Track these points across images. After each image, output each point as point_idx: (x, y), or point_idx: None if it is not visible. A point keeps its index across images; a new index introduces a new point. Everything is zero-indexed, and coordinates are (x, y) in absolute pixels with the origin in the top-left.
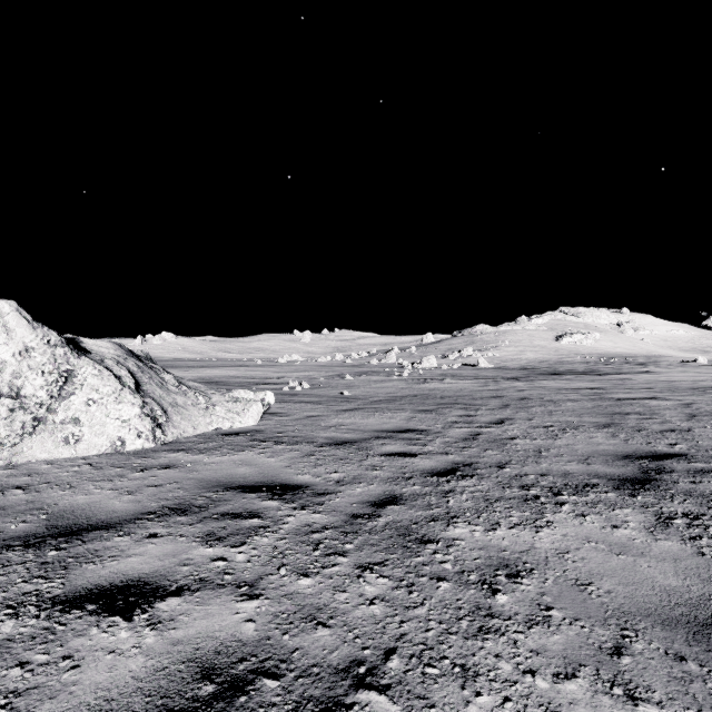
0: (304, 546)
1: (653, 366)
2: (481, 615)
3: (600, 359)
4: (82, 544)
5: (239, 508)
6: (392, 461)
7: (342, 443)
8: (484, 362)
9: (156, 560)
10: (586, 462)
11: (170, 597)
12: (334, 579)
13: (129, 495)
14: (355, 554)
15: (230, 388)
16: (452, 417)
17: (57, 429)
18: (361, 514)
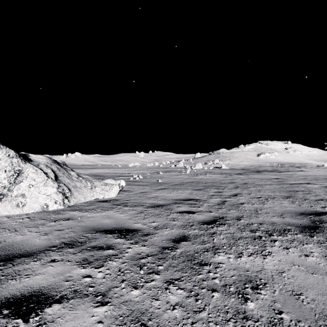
0: (135, 268)
1: (304, 168)
2: (240, 318)
3: (278, 165)
4: (12, 266)
5: (102, 243)
6: (182, 215)
7: (157, 206)
8: (224, 166)
9: (51, 277)
10: (282, 216)
11: (54, 304)
12: (152, 290)
13: (45, 235)
14: (164, 273)
15: (105, 178)
16: (211, 193)
17: (13, 200)
18: (167, 247)
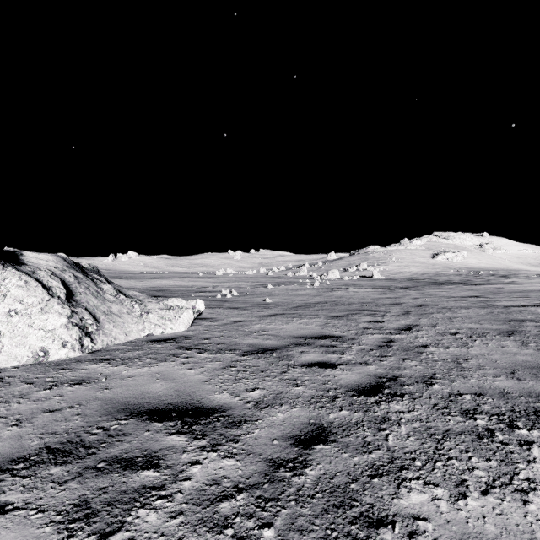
0: (203, 534)
1: (514, 278)
2: None
3: (470, 272)
4: None
5: (136, 450)
6: (313, 373)
7: (263, 351)
8: (377, 274)
9: None
10: (515, 376)
11: None
12: None
13: (14, 426)
14: None
15: (173, 296)
16: (362, 323)
17: None
18: (283, 460)
